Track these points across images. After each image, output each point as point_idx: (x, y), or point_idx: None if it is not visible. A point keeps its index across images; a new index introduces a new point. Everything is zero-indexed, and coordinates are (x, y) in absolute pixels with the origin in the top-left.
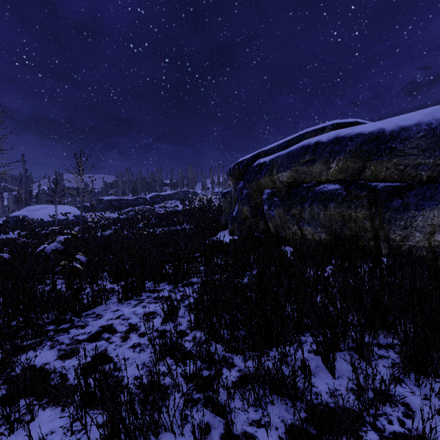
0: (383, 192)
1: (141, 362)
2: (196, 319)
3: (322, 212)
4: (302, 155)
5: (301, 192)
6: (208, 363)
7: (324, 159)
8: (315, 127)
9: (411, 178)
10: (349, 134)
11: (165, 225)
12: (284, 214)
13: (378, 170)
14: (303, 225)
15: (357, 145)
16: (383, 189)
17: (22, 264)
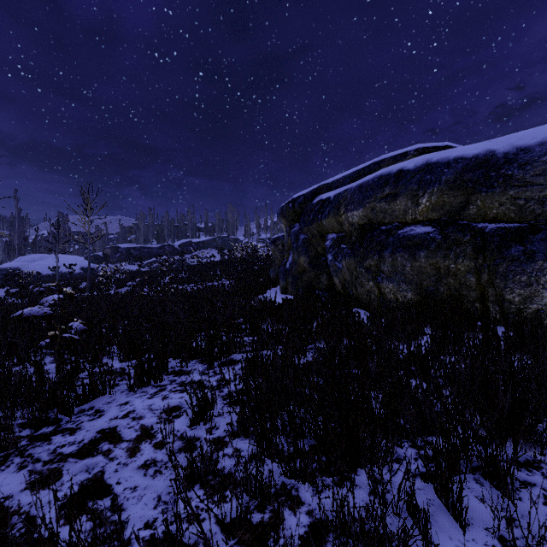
0: (496, 235)
1: (156, 495)
2: (239, 420)
3: (409, 264)
4: (380, 188)
5: (378, 236)
6: (260, 498)
7: (410, 192)
8: (394, 153)
9: (534, 217)
10: (445, 158)
11: (198, 281)
12: (355, 266)
13: (487, 206)
14: (382, 281)
15: (457, 173)
16: (494, 232)
17: (1, 334)
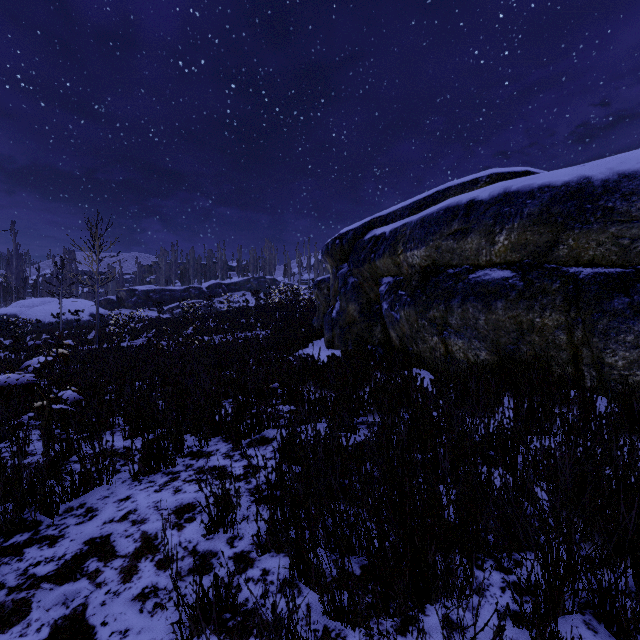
0: (593, 283)
1: None
2: (269, 529)
3: (483, 316)
4: (447, 222)
5: (445, 282)
6: None
7: (484, 228)
8: (462, 180)
9: None
10: (527, 187)
11: (228, 330)
12: (416, 318)
13: (581, 246)
14: (449, 337)
15: (544, 204)
16: (591, 278)
17: None
